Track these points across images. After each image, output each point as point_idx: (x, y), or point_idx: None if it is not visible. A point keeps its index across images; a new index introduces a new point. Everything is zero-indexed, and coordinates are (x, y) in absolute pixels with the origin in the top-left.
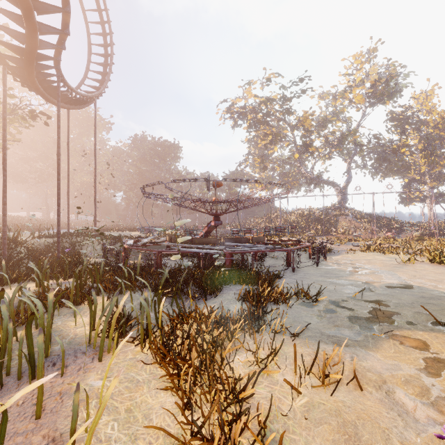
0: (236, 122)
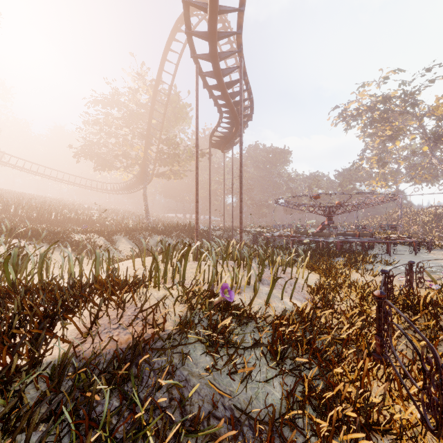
0: (349, 124)
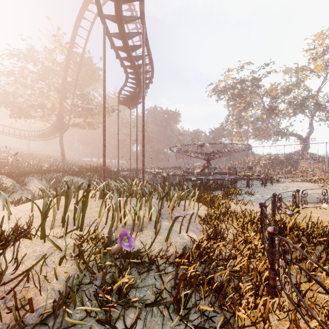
0: (219, 97)
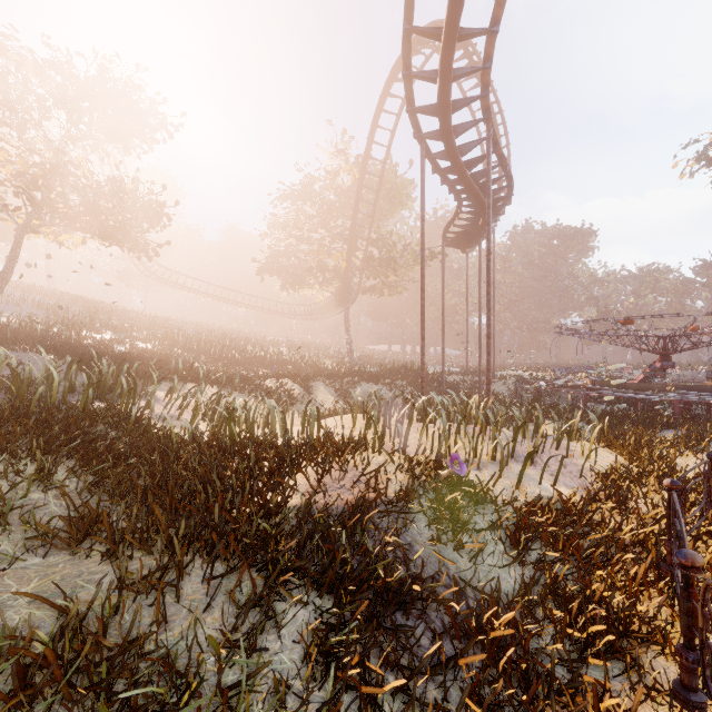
0: None
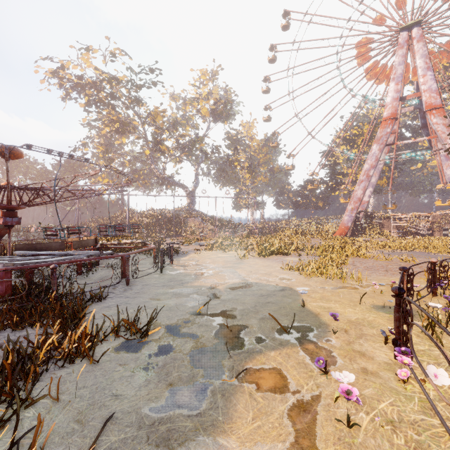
0: (69, 94)
